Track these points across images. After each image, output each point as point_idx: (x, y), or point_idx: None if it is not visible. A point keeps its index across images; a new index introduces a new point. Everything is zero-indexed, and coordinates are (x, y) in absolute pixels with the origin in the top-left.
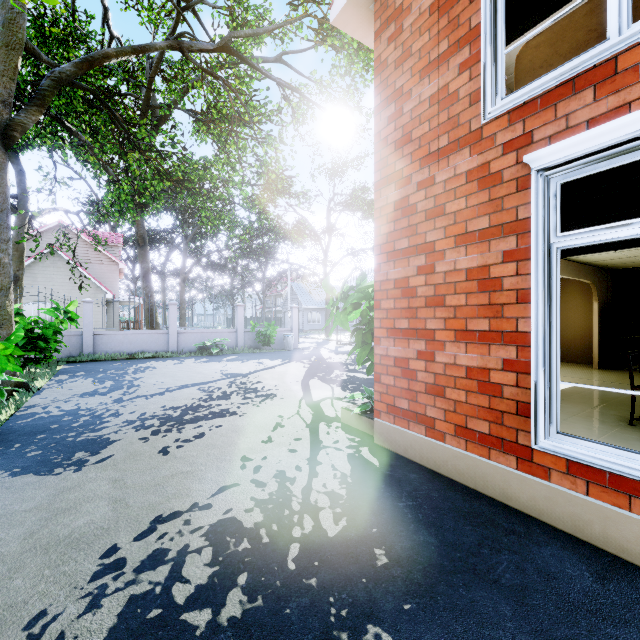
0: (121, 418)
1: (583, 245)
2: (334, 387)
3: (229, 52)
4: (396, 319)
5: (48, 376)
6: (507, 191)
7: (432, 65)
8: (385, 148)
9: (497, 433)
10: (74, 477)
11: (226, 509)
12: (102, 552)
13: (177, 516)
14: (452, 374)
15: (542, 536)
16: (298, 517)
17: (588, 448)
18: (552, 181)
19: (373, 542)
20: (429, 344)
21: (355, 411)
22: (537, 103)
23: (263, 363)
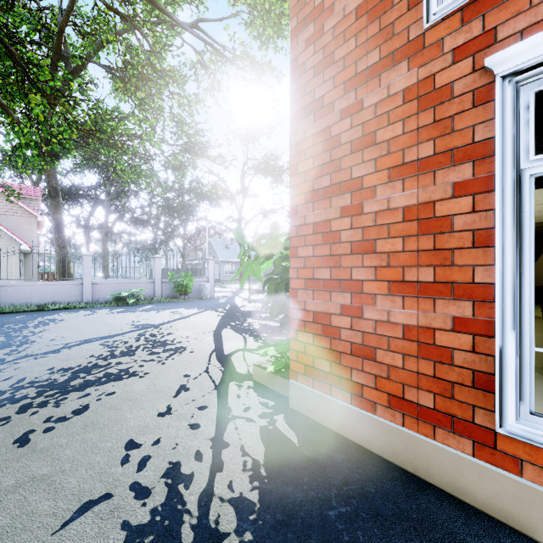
0: None
1: None
2: (246, 337)
3: None
4: (315, 268)
5: None
6: (459, 108)
7: None
8: (303, 75)
9: (445, 408)
10: None
11: None
12: None
13: None
14: (385, 333)
15: None
16: None
17: None
18: (523, 89)
19: None
20: (356, 297)
21: (268, 370)
22: None
23: (178, 312)
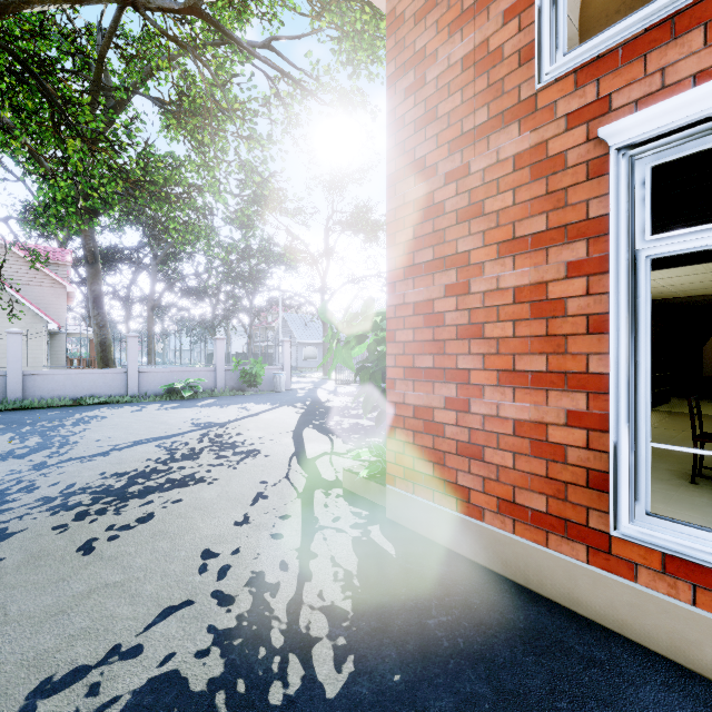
0: (35, 494)
1: (686, 251)
2: (333, 438)
3: (200, 16)
4: (416, 355)
5: None
6: (573, 179)
7: (466, 15)
8: (401, 130)
9: (558, 512)
10: None
11: (165, 654)
12: None
13: (79, 677)
14: (494, 430)
15: (633, 666)
16: (280, 661)
17: (695, 538)
18: (639, 163)
19: (396, 704)
20: (462, 389)
21: (361, 475)
22: (617, 55)
23: (247, 408)
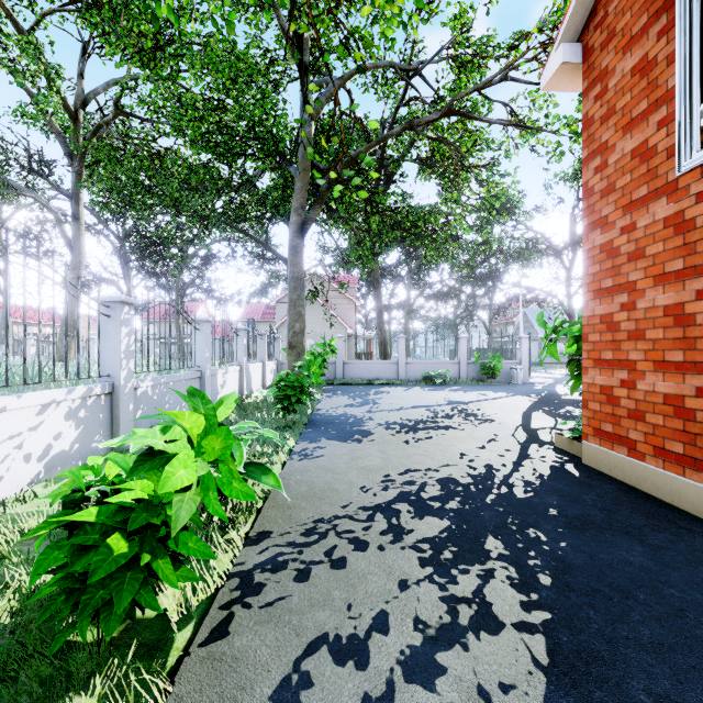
0: (374, 422)
1: None
2: (558, 420)
3: (451, 115)
4: (601, 351)
5: (320, 392)
6: (699, 236)
7: (633, 122)
8: (592, 196)
9: (690, 453)
10: (358, 446)
11: (448, 474)
12: (383, 475)
13: (419, 471)
14: (651, 400)
15: None
16: (497, 486)
17: None
18: None
19: (550, 506)
20: (631, 373)
21: (566, 435)
22: None
23: (485, 394)
